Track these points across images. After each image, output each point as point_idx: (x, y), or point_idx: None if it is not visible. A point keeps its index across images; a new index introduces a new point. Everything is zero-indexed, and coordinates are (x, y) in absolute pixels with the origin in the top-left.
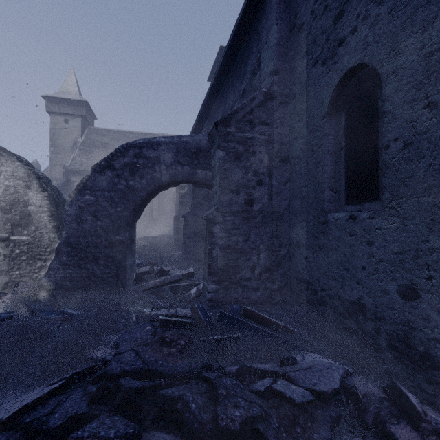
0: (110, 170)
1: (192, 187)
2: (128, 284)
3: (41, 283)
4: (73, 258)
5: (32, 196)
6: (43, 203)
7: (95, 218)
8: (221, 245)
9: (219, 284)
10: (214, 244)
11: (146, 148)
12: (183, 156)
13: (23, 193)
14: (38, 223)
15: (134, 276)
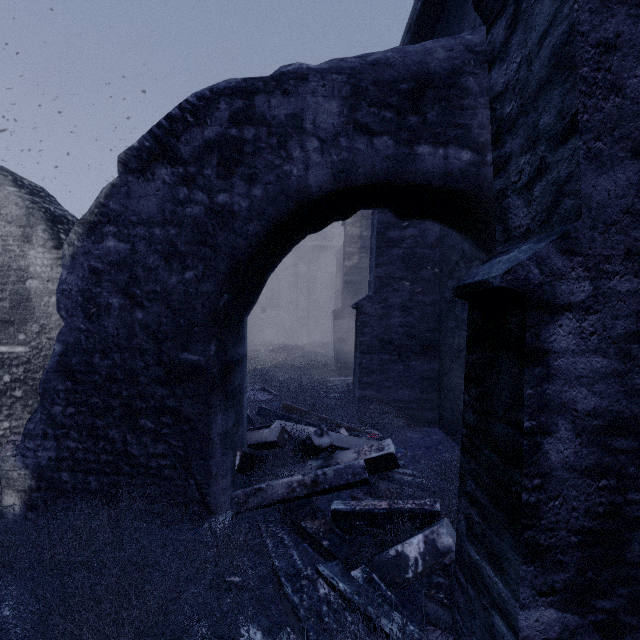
0: (166, 163)
1: (377, 240)
2: (215, 489)
3: (5, 471)
4: (78, 410)
5: (35, 258)
6: (55, 274)
7: (129, 302)
8: (586, 413)
9: (577, 605)
10: (549, 409)
11: (264, 92)
12: (372, 106)
13: (17, 252)
14: (44, 316)
15: (236, 461)
